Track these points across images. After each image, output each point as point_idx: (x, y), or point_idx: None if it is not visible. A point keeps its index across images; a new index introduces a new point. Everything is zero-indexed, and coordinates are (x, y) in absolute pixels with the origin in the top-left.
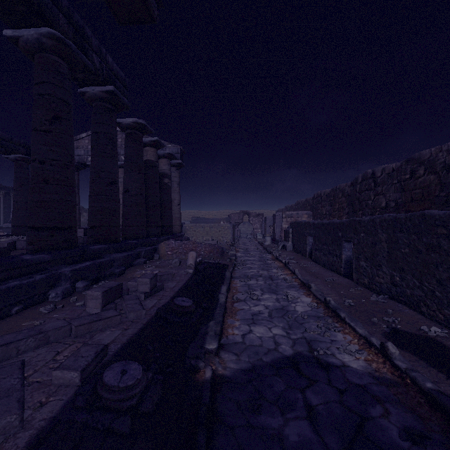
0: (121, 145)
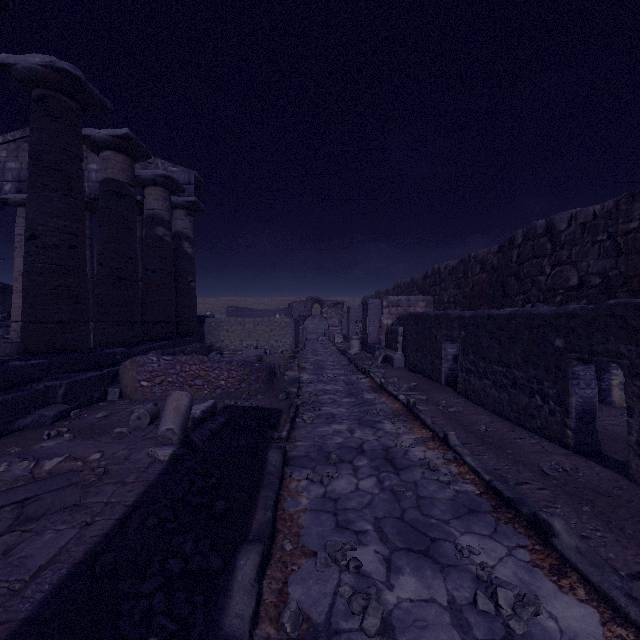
0: None
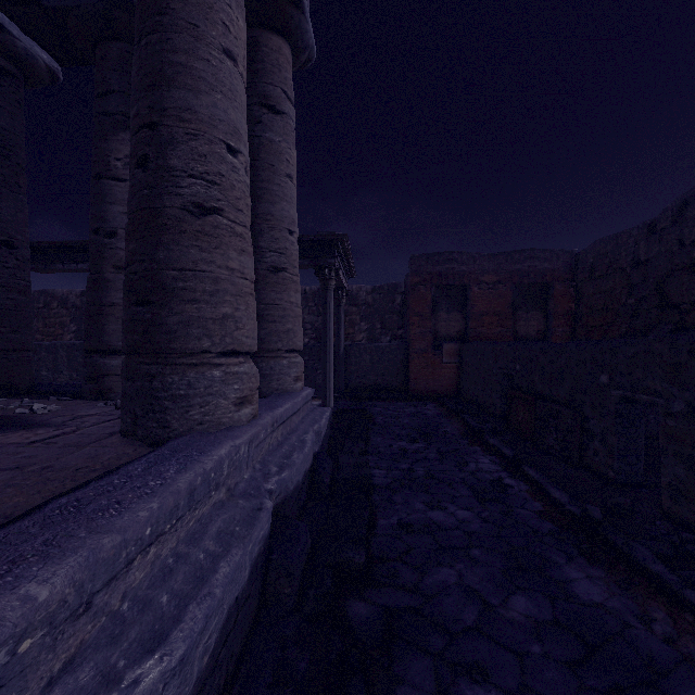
0: None
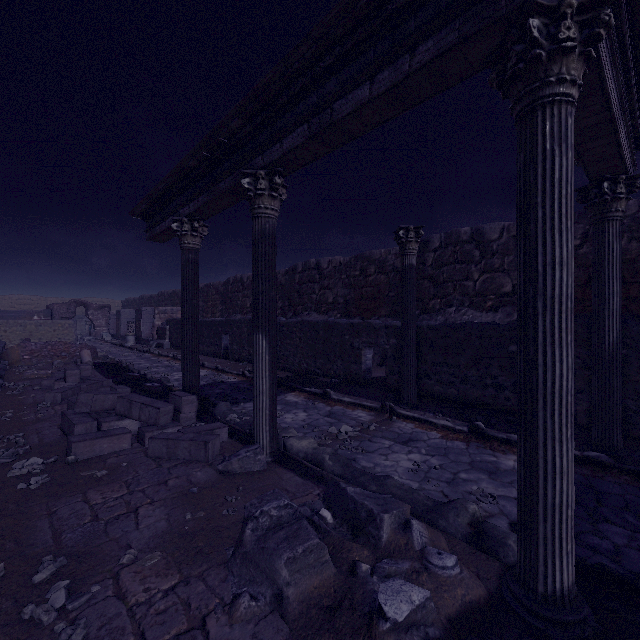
0: None
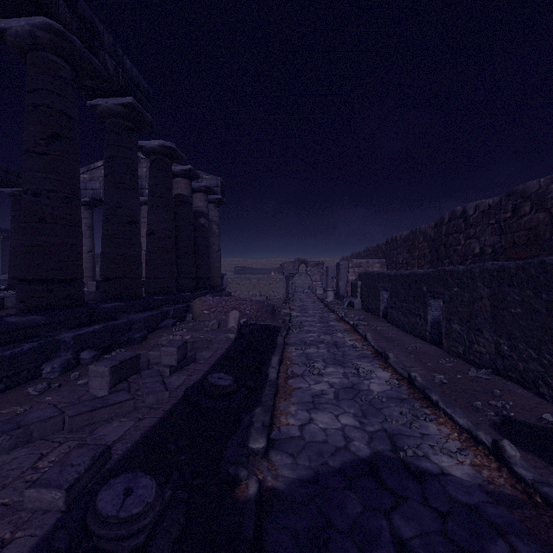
0: (147, 177)
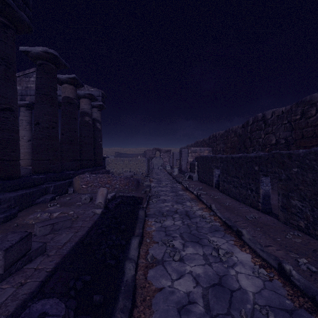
0: None
